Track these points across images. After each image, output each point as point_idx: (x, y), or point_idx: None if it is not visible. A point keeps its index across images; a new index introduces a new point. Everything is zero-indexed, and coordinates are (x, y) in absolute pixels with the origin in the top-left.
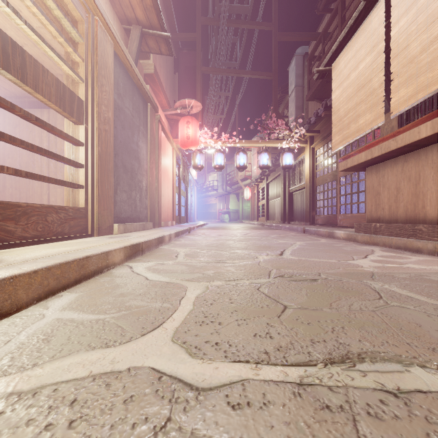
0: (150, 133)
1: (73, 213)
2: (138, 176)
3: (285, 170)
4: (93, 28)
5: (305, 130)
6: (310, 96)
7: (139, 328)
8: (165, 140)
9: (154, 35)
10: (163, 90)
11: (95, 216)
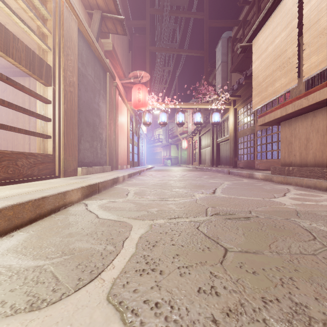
0: (109, 96)
1: (42, 159)
2: (99, 129)
3: (213, 125)
4: (60, 7)
5: (229, 95)
6: (233, 69)
7: (75, 279)
8: (122, 102)
9: (111, 18)
10: (119, 64)
11: (61, 161)
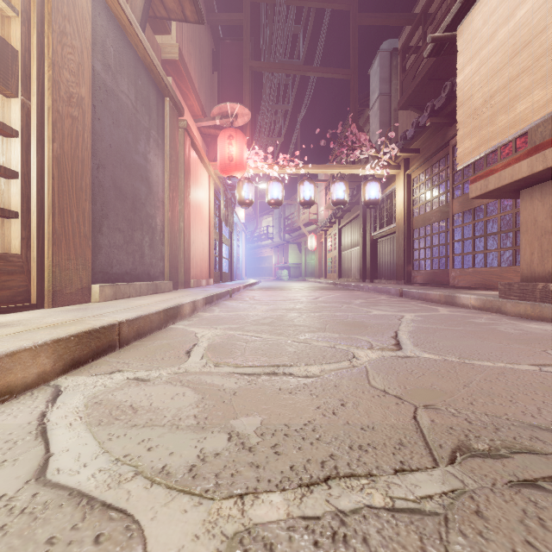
0: (170, 144)
1: None
2: (147, 207)
3: (368, 206)
4: None
5: (398, 149)
6: (404, 103)
7: None
8: (198, 162)
9: None
10: (194, 89)
11: (46, 271)
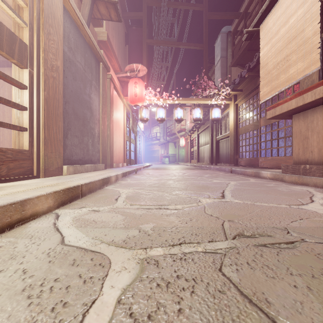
0: (102, 88)
1: (13, 155)
2: (90, 124)
3: (213, 122)
4: None
5: (230, 90)
6: (234, 63)
7: None
8: (117, 97)
9: (104, 0)
10: (115, 56)
11: (41, 158)
